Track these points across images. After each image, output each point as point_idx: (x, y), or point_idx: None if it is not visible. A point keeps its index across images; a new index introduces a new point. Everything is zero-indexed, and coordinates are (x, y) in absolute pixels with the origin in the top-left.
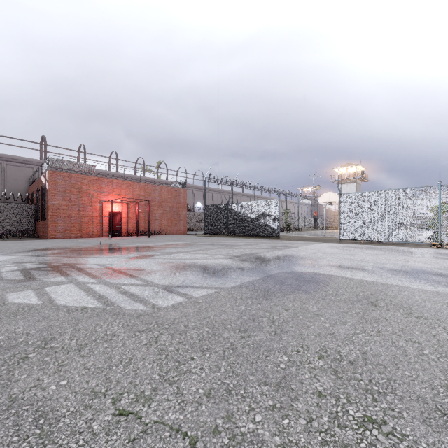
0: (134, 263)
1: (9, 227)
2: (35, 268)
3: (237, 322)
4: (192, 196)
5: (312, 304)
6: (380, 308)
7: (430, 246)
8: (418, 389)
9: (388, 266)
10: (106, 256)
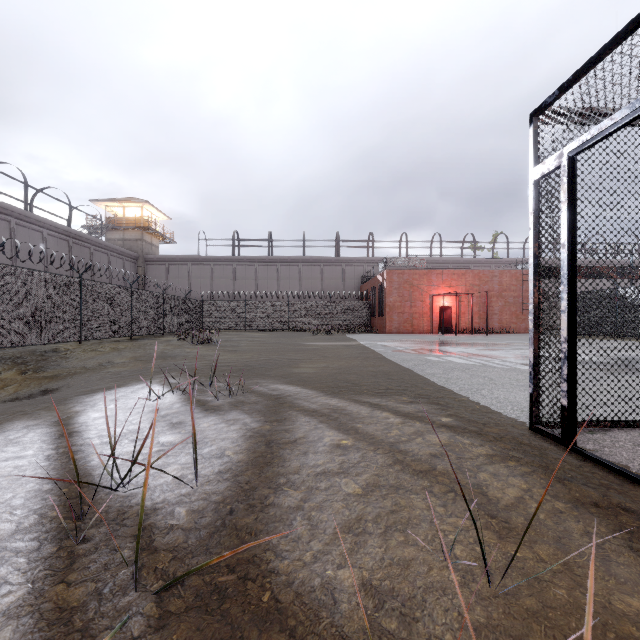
0: (487, 352)
1: (352, 322)
2: (416, 349)
3: None
4: None
5: None
6: None
7: None
8: None
9: None
10: (457, 347)
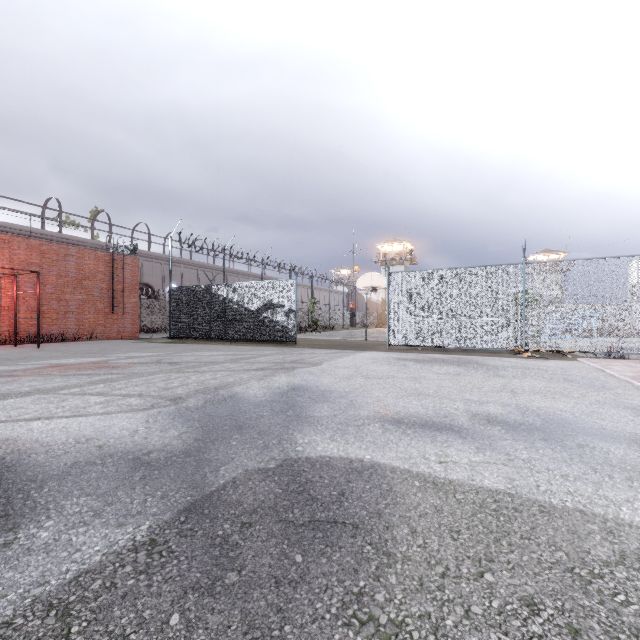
0: None
1: None
2: None
3: None
4: (160, 273)
5: None
6: None
7: (511, 353)
8: None
9: (495, 410)
10: None
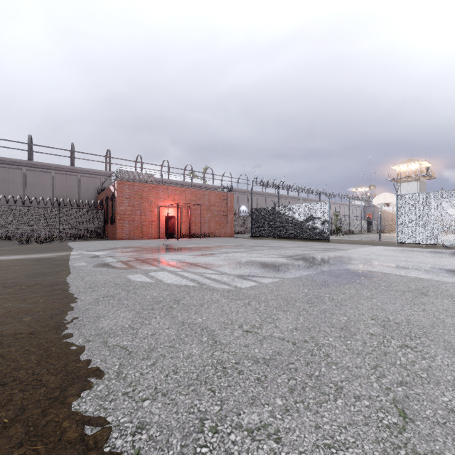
0: (202, 259)
1: (85, 229)
2: (129, 260)
3: (304, 298)
4: (236, 200)
5: (366, 291)
6: (429, 296)
7: None
8: (446, 337)
9: (448, 267)
10: (175, 253)
